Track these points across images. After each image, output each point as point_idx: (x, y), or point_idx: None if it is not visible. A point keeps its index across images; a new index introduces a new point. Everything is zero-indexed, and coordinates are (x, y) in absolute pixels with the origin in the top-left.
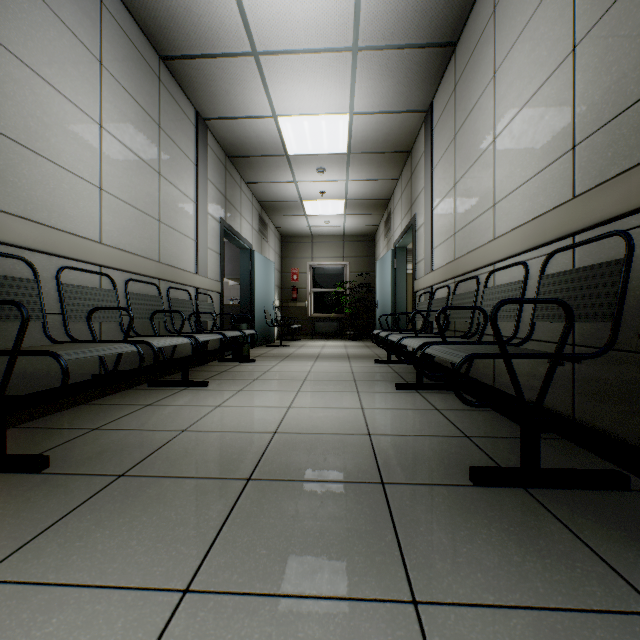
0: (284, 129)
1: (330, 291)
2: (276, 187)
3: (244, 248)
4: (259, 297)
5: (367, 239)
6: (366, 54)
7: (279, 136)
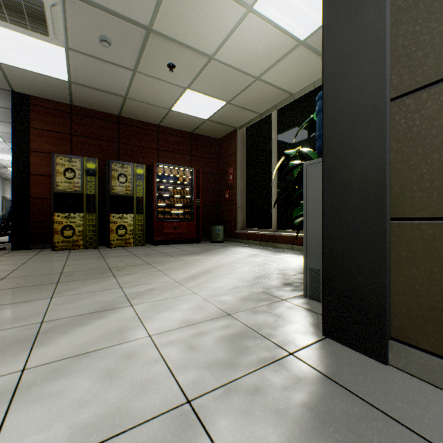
0: None
1: None
2: None
3: (8, 200)
4: None
5: None
6: None
7: None
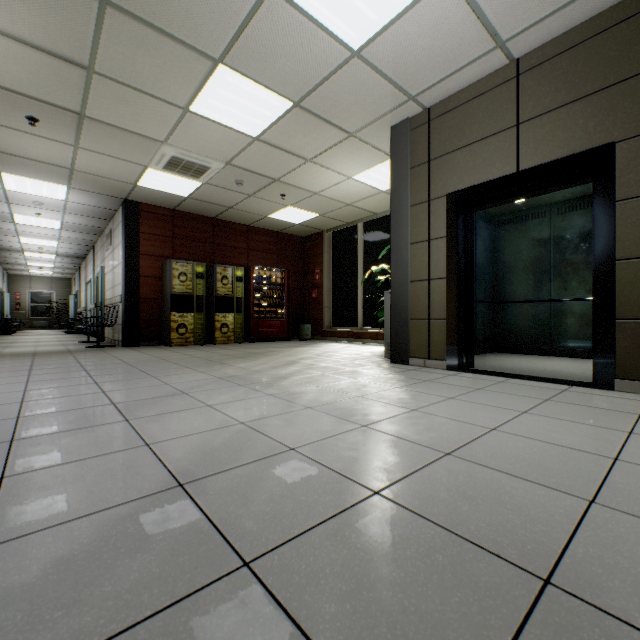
0: (30, 263)
1: (44, 305)
2: (18, 267)
3: None
4: (6, 310)
5: (68, 280)
6: (59, 262)
7: (27, 263)
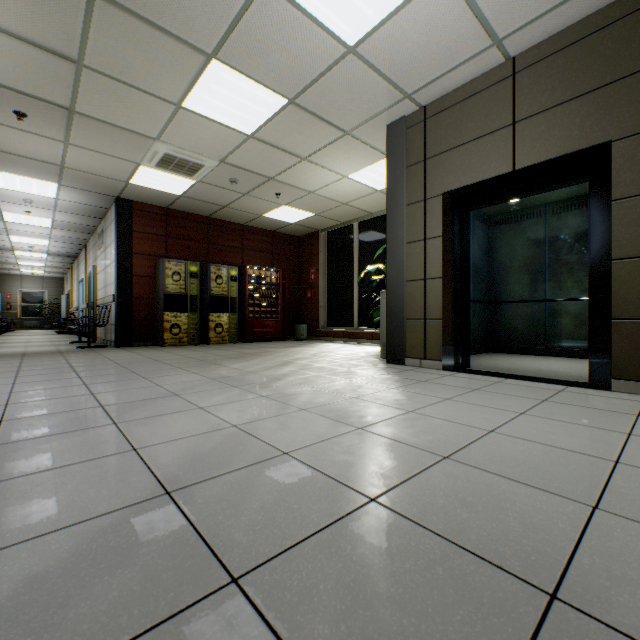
0: (20, 262)
1: (35, 305)
2: (8, 266)
3: None
4: None
5: (60, 280)
6: (50, 261)
7: (17, 262)
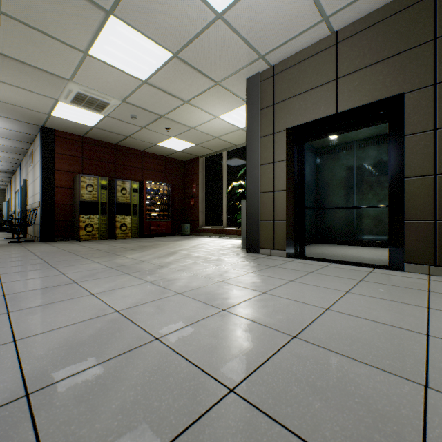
0: None
1: None
2: None
3: None
4: None
5: (2, 190)
6: None
7: None
